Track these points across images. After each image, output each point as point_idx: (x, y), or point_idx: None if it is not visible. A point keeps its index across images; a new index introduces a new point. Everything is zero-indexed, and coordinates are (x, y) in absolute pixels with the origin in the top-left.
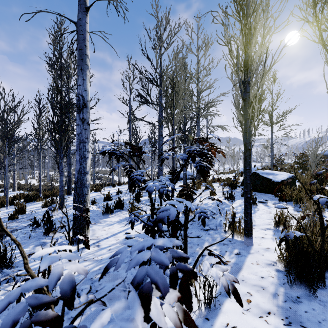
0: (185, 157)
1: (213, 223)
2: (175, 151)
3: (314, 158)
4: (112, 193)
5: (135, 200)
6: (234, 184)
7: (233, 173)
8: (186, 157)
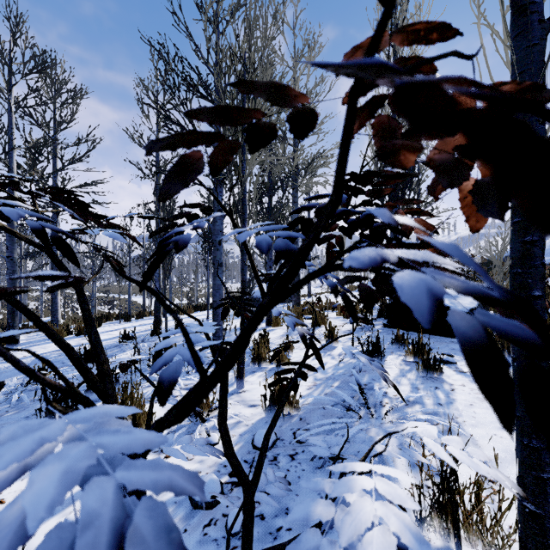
0: (282, 239)
1: (358, 453)
2: (252, 253)
3: (499, 265)
4: (113, 340)
5: (153, 361)
6: (368, 316)
7: (353, 292)
8: (287, 239)
